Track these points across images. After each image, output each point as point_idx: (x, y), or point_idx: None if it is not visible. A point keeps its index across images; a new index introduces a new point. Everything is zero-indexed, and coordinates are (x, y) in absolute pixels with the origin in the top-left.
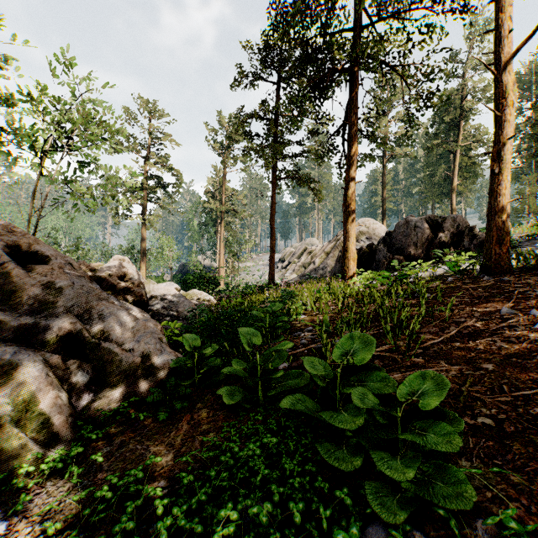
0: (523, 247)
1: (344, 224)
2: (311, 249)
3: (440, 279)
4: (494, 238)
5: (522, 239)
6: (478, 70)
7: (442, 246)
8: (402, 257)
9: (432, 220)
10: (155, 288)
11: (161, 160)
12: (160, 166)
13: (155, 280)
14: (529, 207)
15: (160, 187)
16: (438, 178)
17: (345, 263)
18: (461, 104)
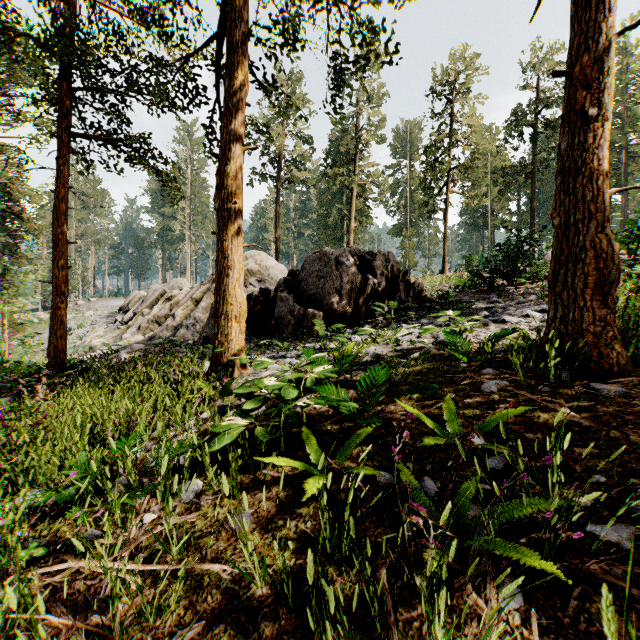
0: (473, 302)
1: (218, 237)
2: (171, 293)
3: (449, 375)
4: (591, 279)
5: (453, 291)
6: (375, 103)
7: (374, 297)
8: (320, 313)
9: (358, 256)
10: None
11: None
12: None
13: None
14: (410, 261)
15: None
16: (332, 220)
17: (220, 326)
18: (361, 134)
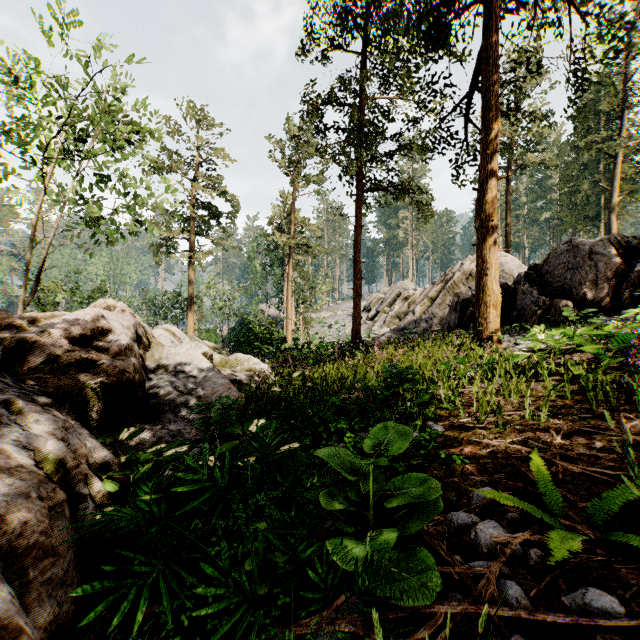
0: None
1: (478, 247)
2: (408, 293)
3: None
4: None
5: None
6: None
7: None
8: (570, 302)
9: (619, 242)
10: (171, 353)
11: (213, 181)
12: (212, 189)
13: (206, 334)
14: None
15: (211, 216)
16: (581, 197)
17: (480, 312)
18: (628, 85)
